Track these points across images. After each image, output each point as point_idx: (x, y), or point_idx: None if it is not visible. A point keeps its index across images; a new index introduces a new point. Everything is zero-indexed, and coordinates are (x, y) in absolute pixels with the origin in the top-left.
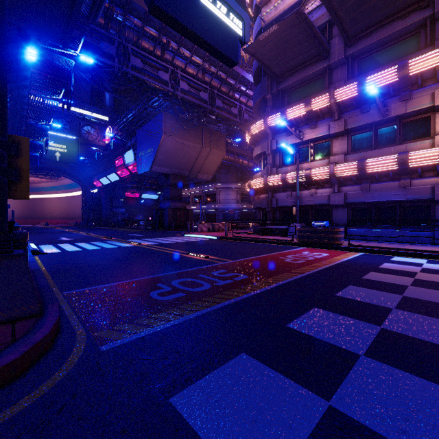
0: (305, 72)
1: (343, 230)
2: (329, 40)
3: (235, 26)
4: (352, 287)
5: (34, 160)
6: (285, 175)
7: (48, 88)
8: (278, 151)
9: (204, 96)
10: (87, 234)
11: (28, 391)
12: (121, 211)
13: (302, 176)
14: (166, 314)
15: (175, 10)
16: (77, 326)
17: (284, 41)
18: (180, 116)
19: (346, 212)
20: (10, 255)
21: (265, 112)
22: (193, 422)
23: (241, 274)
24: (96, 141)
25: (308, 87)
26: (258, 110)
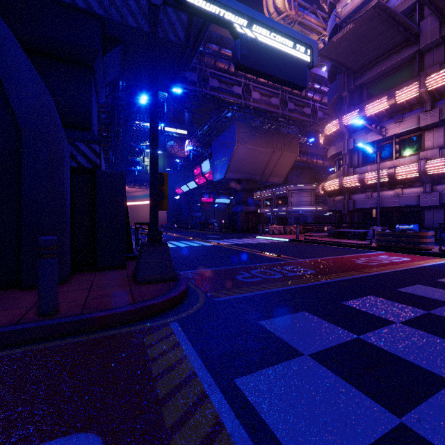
0: (388, 62)
1: (433, 234)
2: (419, 21)
3: (304, 55)
4: (419, 285)
5: (133, 174)
6: (363, 176)
7: (147, 117)
8: (355, 150)
9: (275, 101)
10: (174, 235)
11: (186, 310)
12: (197, 215)
13: (384, 176)
14: (250, 288)
15: (254, 62)
16: (196, 289)
17: (361, 36)
18: (252, 125)
19: (443, 214)
20: (161, 243)
21: (341, 110)
22: (272, 330)
23: (309, 270)
24: (177, 154)
25: (392, 77)
26: (333, 108)
